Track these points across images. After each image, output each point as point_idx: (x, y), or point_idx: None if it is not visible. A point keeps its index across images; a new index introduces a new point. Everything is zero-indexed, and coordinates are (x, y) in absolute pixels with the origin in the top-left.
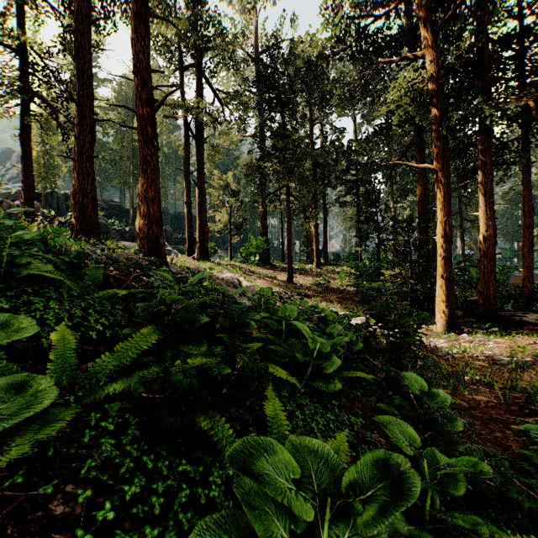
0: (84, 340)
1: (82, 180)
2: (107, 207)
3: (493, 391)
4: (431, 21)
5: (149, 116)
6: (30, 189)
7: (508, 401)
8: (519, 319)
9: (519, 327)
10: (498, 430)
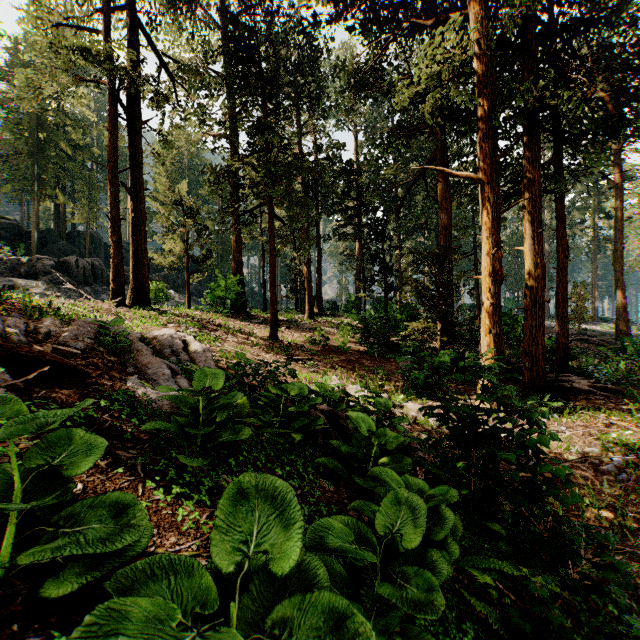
0: None
1: None
2: None
3: None
4: None
5: None
6: None
7: None
8: (571, 386)
9: (572, 396)
10: None
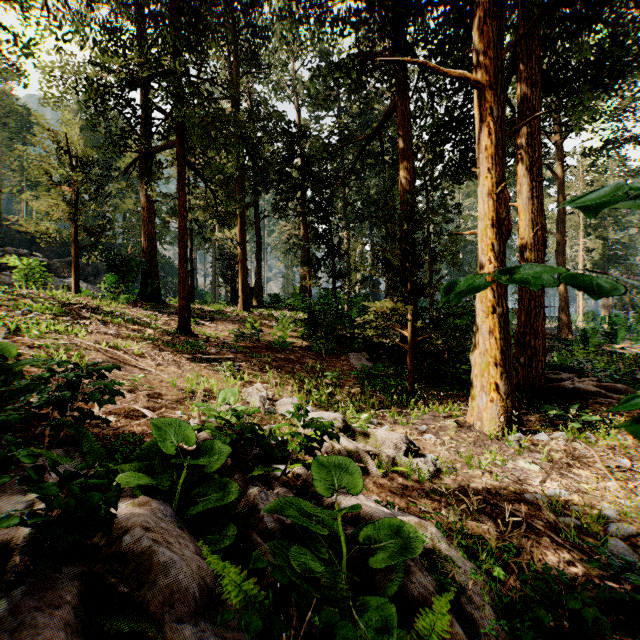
0: None
1: None
2: None
3: None
4: None
5: None
6: None
7: None
8: (574, 386)
9: (577, 400)
10: None
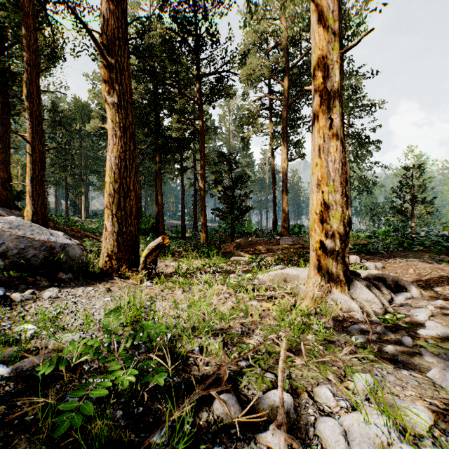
0: None
1: None
2: None
3: None
4: None
5: None
6: None
7: None
8: None
9: None
10: None
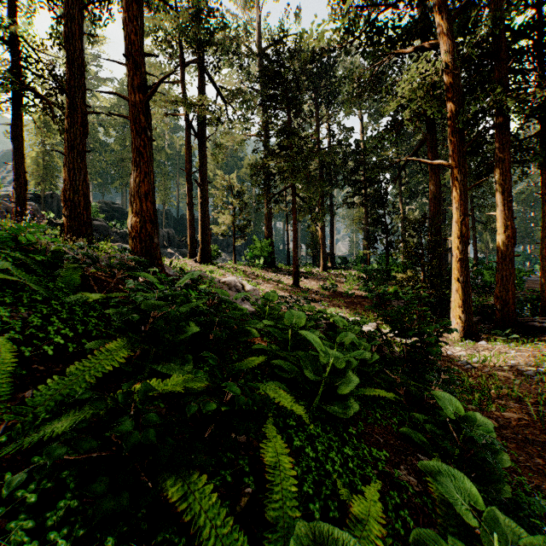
0: (36, 357)
1: (73, 176)
2: (108, 209)
3: (522, 406)
4: (446, 8)
5: (142, 103)
6: (22, 188)
7: (541, 418)
8: (540, 325)
9: (540, 334)
10: (536, 455)
